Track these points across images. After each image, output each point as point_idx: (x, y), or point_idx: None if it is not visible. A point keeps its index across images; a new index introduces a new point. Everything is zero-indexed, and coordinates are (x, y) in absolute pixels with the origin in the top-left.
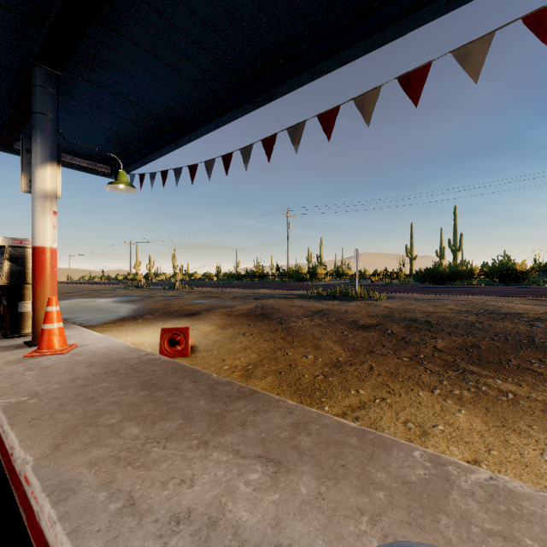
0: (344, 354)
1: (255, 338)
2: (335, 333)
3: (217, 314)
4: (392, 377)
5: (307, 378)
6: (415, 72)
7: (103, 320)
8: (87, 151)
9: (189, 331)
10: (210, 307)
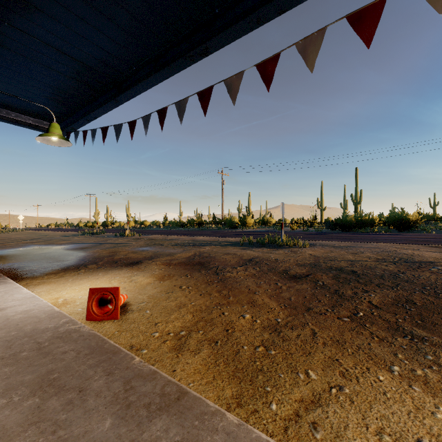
0: (282, 312)
1: (191, 291)
2: (269, 285)
3: (157, 264)
4: (340, 347)
5: (246, 350)
6: (368, 8)
7: (47, 269)
8: (31, 108)
9: (119, 291)
10: (153, 255)
